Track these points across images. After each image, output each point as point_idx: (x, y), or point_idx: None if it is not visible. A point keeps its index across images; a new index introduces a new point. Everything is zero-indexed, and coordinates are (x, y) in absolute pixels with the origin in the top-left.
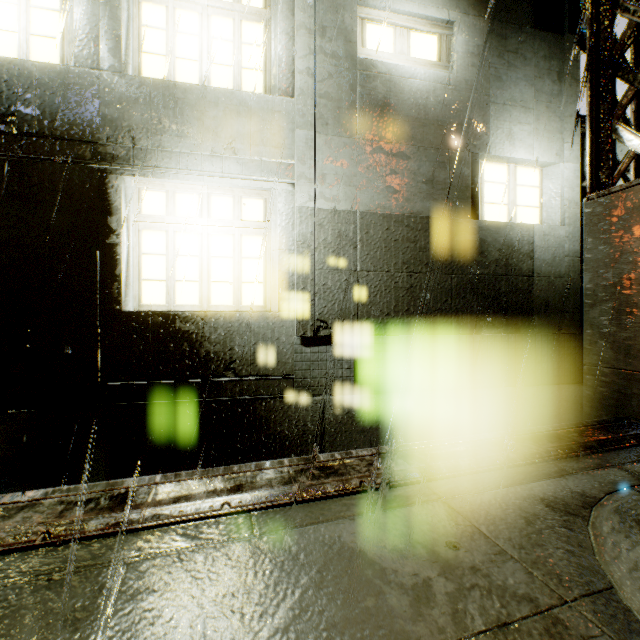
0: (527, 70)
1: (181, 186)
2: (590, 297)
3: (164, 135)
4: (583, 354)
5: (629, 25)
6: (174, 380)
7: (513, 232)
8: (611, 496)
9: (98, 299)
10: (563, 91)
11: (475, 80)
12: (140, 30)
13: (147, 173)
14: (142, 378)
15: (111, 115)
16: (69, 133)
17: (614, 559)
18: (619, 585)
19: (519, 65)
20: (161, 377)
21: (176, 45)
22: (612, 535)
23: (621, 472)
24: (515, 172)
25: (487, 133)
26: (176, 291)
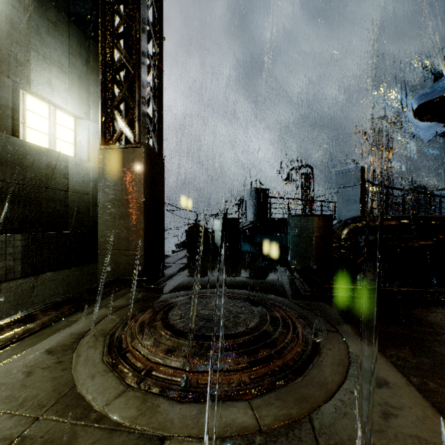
0: (64, 44)
1: None
2: (102, 208)
3: None
4: (98, 243)
5: (120, 58)
6: None
7: (53, 157)
8: (95, 326)
9: None
10: (90, 75)
11: (17, 21)
12: None
13: None
14: None
15: None
16: None
17: (83, 366)
18: (80, 381)
19: (58, 36)
20: None
21: None
22: (87, 351)
23: (106, 309)
24: (56, 113)
25: (29, 71)
26: None
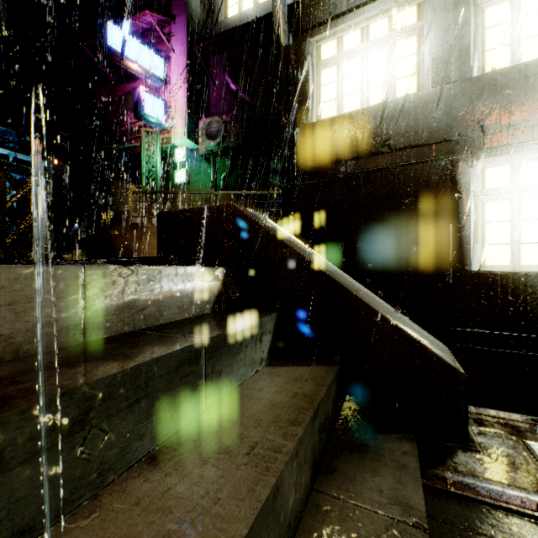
0: None
1: (528, 156)
2: None
3: (512, 115)
4: None
5: None
6: (524, 334)
7: None
8: None
9: (450, 262)
10: None
11: None
12: (483, 34)
13: (495, 153)
14: (490, 328)
15: (461, 115)
16: (427, 140)
17: None
18: None
19: None
20: (509, 329)
21: (520, 29)
22: None
23: None
24: None
25: None
26: (520, 253)
